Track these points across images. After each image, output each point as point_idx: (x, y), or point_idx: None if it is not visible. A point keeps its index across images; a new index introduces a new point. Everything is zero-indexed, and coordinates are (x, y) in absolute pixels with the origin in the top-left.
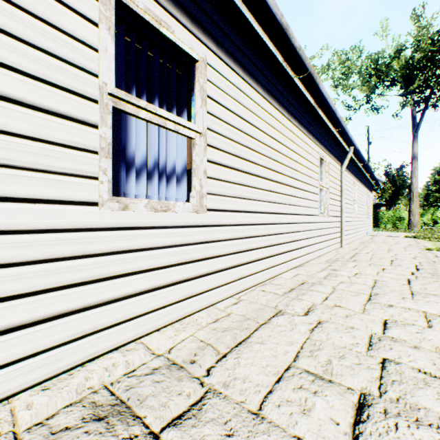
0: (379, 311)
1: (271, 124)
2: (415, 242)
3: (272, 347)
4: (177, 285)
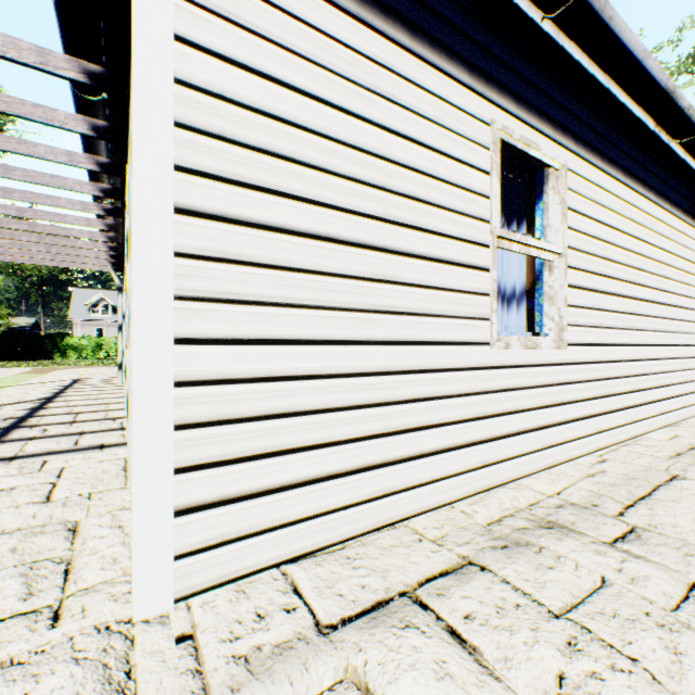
0: None
1: (633, 218)
2: None
3: (691, 506)
4: (541, 431)
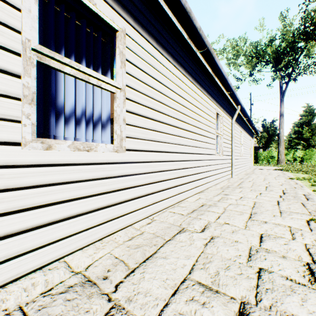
0: (257, 227)
1: (179, 85)
2: (282, 173)
3: (173, 261)
4: (99, 211)
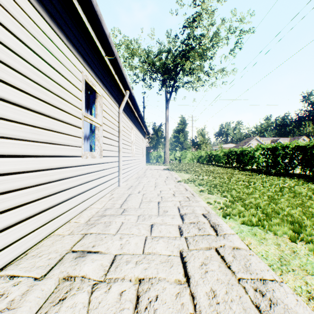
0: None
1: None
2: (170, 174)
3: None
4: None
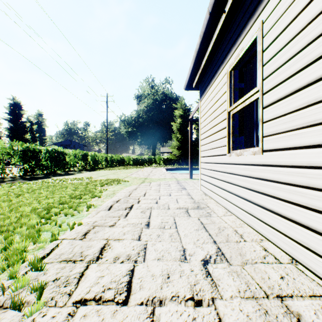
0: None
1: None
2: None
3: (189, 229)
4: (246, 201)
